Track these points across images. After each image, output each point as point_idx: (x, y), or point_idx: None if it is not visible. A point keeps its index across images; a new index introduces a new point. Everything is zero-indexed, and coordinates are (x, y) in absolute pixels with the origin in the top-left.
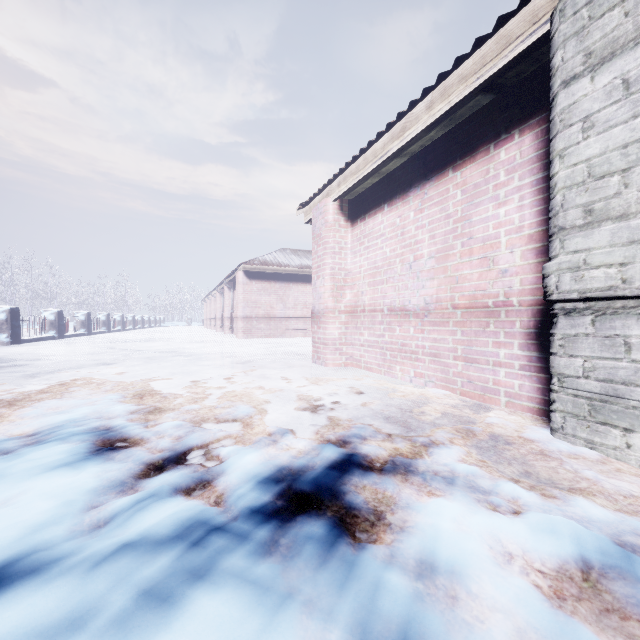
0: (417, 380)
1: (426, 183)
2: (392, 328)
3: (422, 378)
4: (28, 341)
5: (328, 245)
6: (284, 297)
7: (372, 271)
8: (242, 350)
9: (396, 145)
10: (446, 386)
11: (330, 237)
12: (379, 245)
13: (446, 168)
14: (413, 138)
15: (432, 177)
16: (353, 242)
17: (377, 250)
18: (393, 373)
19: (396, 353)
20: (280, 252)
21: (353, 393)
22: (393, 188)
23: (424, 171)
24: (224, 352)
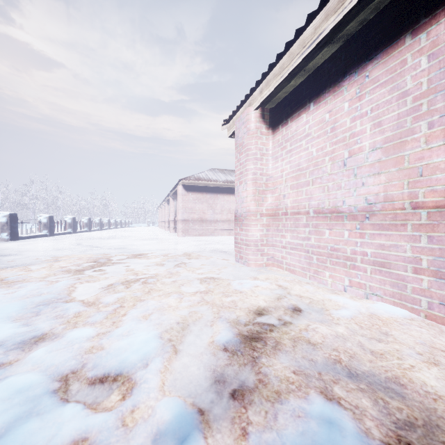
0: (354, 290)
1: (367, 64)
2: (319, 231)
3: (361, 289)
4: (25, 238)
5: (250, 152)
6: (213, 205)
7: (295, 173)
8: (178, 247)
9: (332, 21)
10: (400, 304)
11: (252, 144)
12: (303, 146)
13: (400, 36)
14: (358, 3)
15: (377, 54)
16: (274, 148)
17: (301, 152)
18: (321, 278)
19: (325, 258)
20: (210, 171)
21: (284, 309)
22: (321, 83)
23: (364, 51)
24: (162, 249)
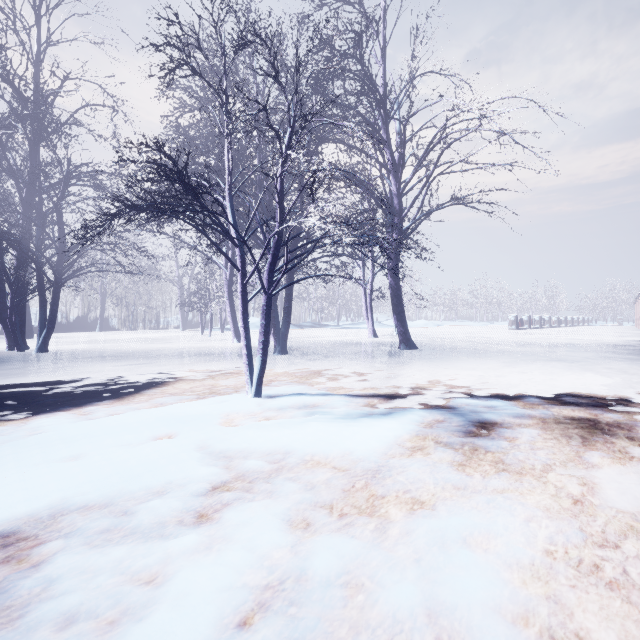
0: None
1: None
2: None
3: None
4: (519, 329)
5: None
6: None
7: None
8: (633, 335)
9: None
10: None
11: None
12: None
13: None
14: None
15: None
16: None
17: None
18: None
19: None
20: None
21: None
22: None
23: None
24: (620, 335)
